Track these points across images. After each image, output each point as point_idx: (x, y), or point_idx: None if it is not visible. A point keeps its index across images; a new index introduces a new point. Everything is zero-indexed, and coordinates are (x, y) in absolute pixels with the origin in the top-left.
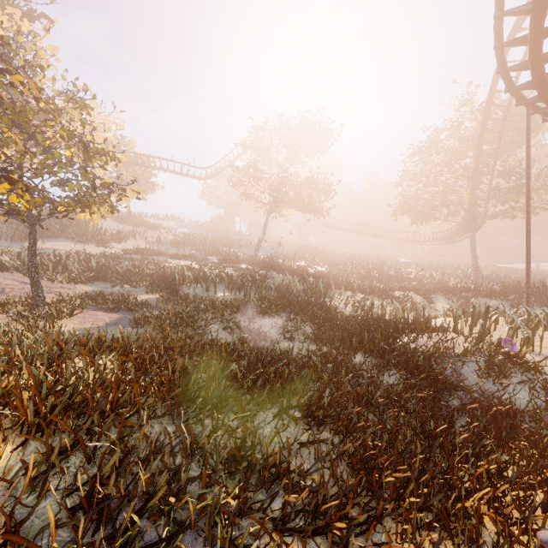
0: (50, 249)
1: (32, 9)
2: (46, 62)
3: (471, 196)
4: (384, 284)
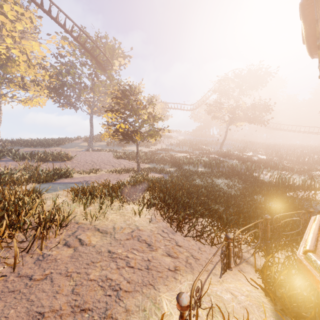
0: (130, 150)
1: (124, 55)
2: (142, 91)
3: None
4: (309, 167)
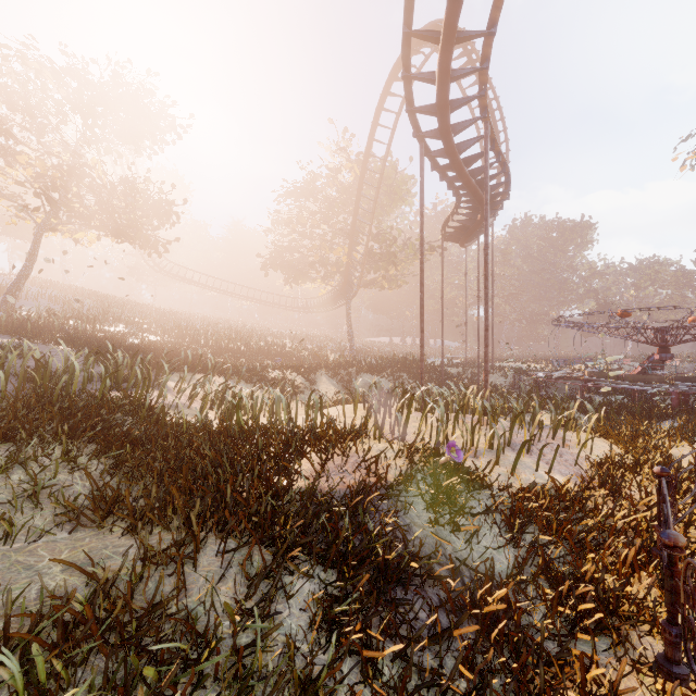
0: None
1: None
2: None
3: (349, 257)
4: (252, 361)
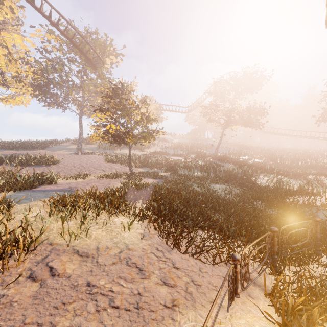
0: (123, 153)
1: (117, 53)
2: (134, 89)
3: None
4: (303, 171)
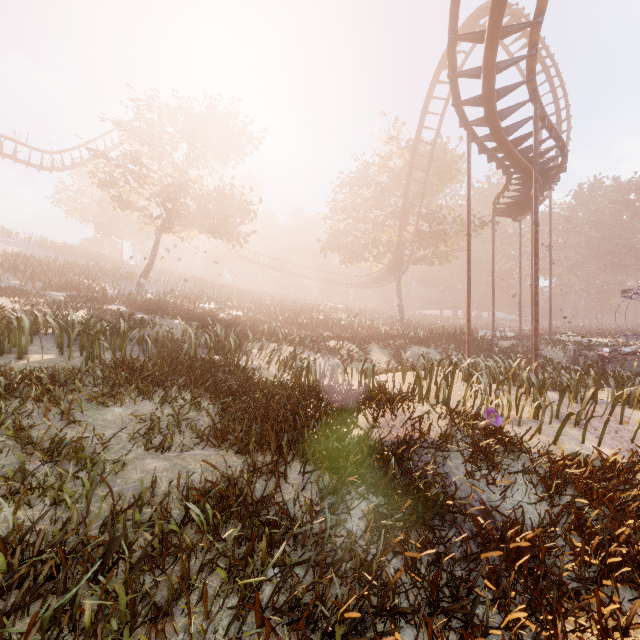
0: None
1: None
2: None
3: (399, 237)
4: (314, 332)
